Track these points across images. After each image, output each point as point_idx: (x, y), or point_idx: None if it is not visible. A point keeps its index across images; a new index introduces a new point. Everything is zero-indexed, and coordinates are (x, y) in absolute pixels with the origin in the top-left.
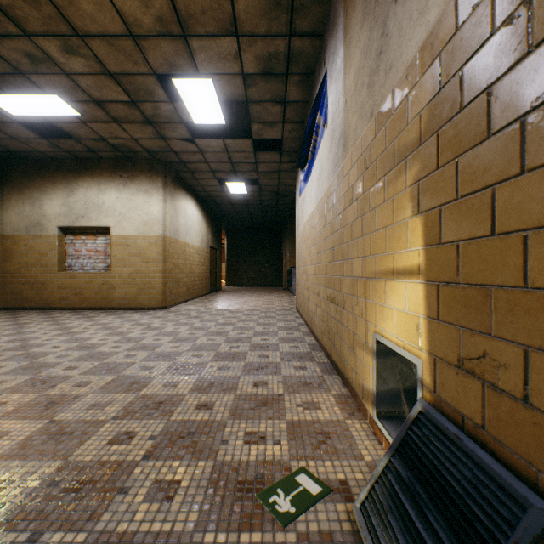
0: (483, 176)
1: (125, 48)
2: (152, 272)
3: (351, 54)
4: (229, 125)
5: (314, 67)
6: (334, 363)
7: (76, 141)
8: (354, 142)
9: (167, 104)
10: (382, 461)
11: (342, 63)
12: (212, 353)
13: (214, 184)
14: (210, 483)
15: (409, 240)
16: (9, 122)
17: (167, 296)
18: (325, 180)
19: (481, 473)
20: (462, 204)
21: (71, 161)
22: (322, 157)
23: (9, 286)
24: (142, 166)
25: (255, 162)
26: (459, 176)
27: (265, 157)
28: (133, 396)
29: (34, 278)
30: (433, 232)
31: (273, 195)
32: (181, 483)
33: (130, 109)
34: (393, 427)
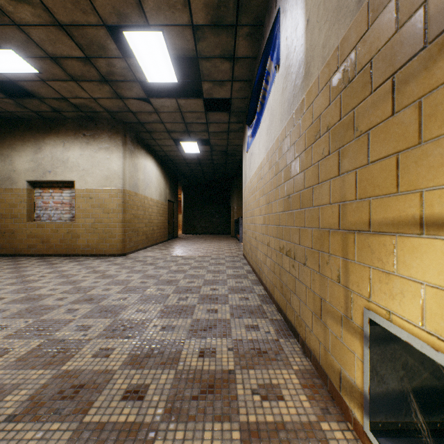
0: None
1: None
2: (112, 222)
3: None
4: (182, 86)
5: (263, 17)
6: (289, 322)
7: (40, 101)
8: (323, 60)
9: (121, 60)
10: None
11: None
12: (158, 306)
13: (170, 144)
14: None
15: None
16: None
17: (127, 243)
18: (277, 125)
19: None
20: None
21: (39, 121)
22: (273, 103)
23: None
24: (103, 125)
25: (206, 123)
26: None
27: (215, 117)
28: (50, 374)
29: (5, 227)
30: None
31: (222, 154)
32: None
33: (85, 66)
34: None
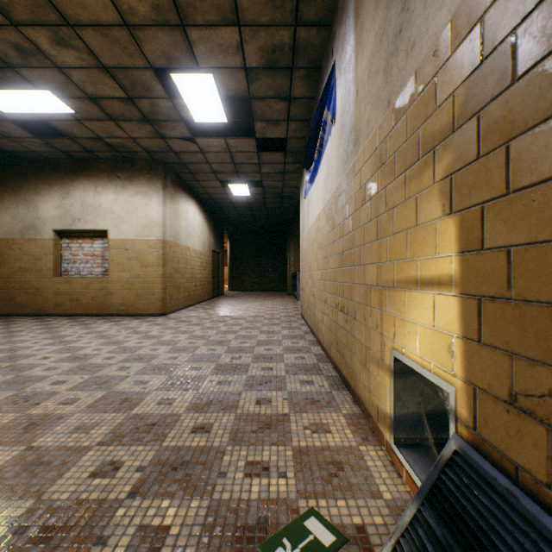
0: (548, 163)
1: (119, 39)
2: (151, 277)
3: (363, 39)
4: (232, 124)
5: (320, 60)
6: (343, 377)
7: (71, 140)
8: (368, 136)
9: (166, 100)
10: (408, 510)
11: (353, 51)
12: (211, 364)
13: (216, 186)
14: (204, 530)
15: (438, 245)
16: (0, 120)
17: (167, 302)
18: (334, 180)
19: (550, 548)
20: (516, 200)
21: (67, 162)
22: (330, 155)
23: (3, 292)
24: (141, 166)
25: (258, 163)
26: (511, 165)
27: (269, 158)
28: (123, 416)
29: (28, 283)
30: (471, 235)
31: (277, 197)
32: (170, 529)
33: (127, 106)
34: (415, 459)
